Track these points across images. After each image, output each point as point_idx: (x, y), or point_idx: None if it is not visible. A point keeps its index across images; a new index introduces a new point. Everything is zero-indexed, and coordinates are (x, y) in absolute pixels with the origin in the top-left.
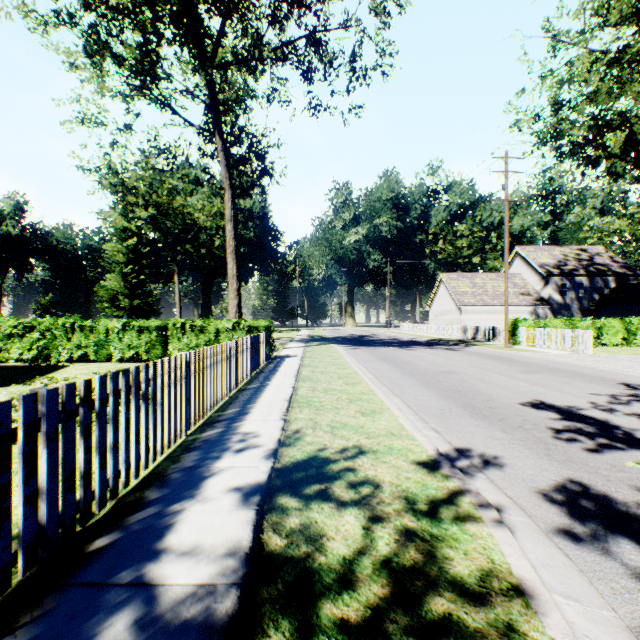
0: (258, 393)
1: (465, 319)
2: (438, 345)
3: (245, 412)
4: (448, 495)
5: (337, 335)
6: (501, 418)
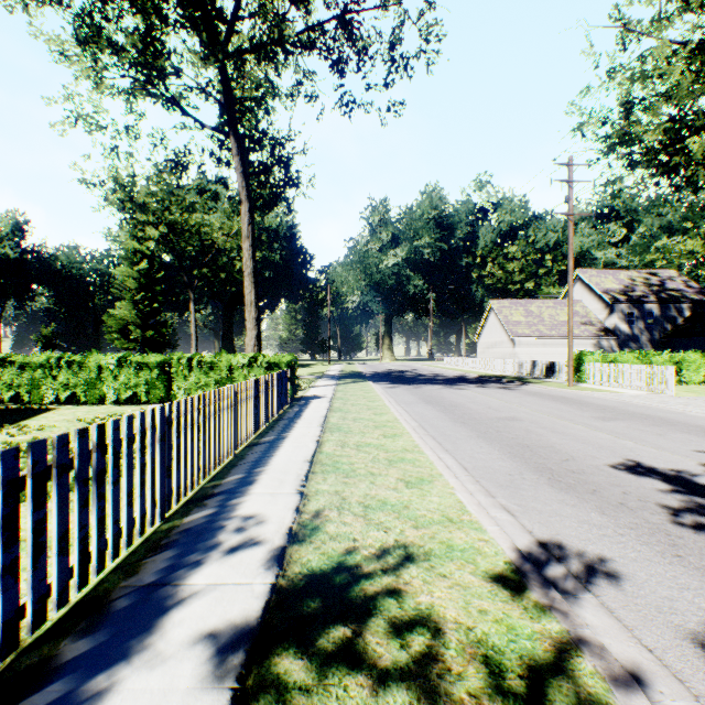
0: (272, 450)
1: (519, 352)
2: (490, 383)
3: (250, 480)
4: (554, 654)
5: (373, 370)
6: (592, 489)
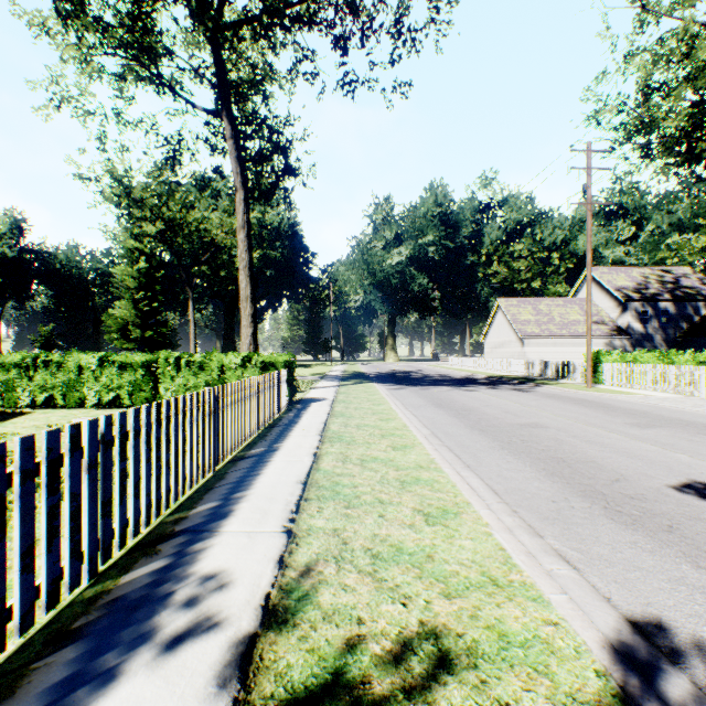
0: (259, 466)
1: (528, 352)
2: (501, 384)
3: (225, 511)
4: None
5: (377, 371)
6: (667, 525)
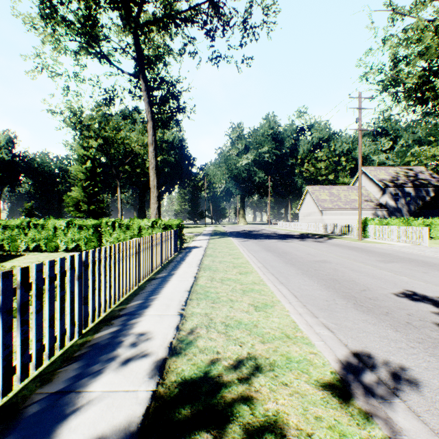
0: (163, 283)
1: (325, 219)
2: (307, 238)
3: (146, 305)
4: None
5: (233, 230)
6: (385, 312)
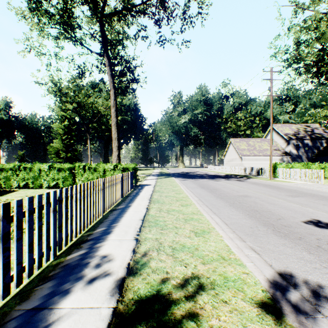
0: (122, 213)
1: (244, 163)
2: (231, 178)
3: (109, 231)
4: None
5: (174, 172)
6: (299, 237)
